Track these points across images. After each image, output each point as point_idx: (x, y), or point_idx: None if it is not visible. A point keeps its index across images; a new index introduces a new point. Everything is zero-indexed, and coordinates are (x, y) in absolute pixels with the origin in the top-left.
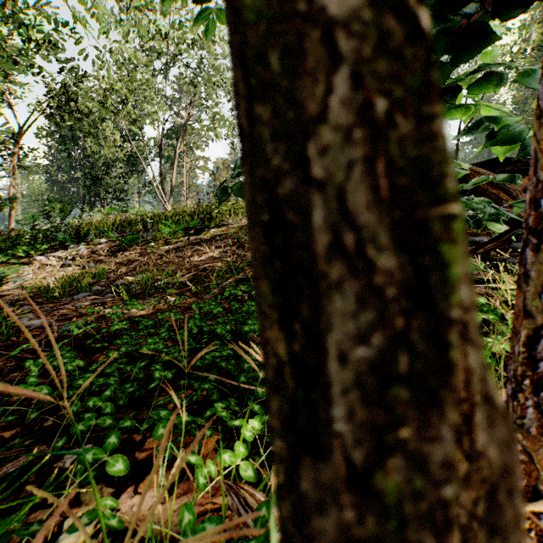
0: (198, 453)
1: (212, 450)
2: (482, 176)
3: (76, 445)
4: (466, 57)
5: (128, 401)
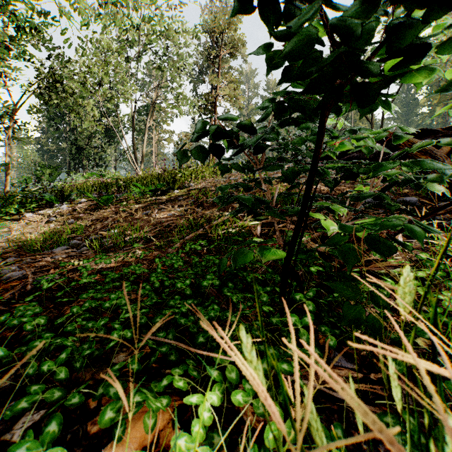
0: (153, 427)
1: (168, 421)
2: (425, 140)
3: (30, 410)
4: (432, 10)
5: (89, 358)
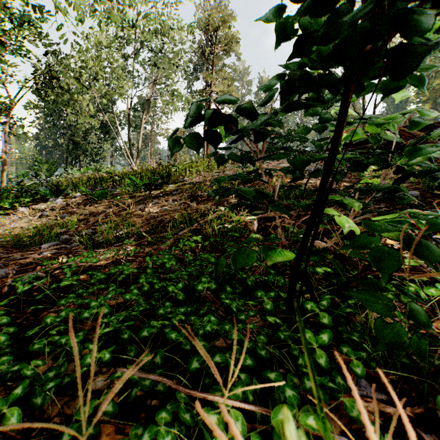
0: None
1: None
2: None
3: None
4: None
5: None
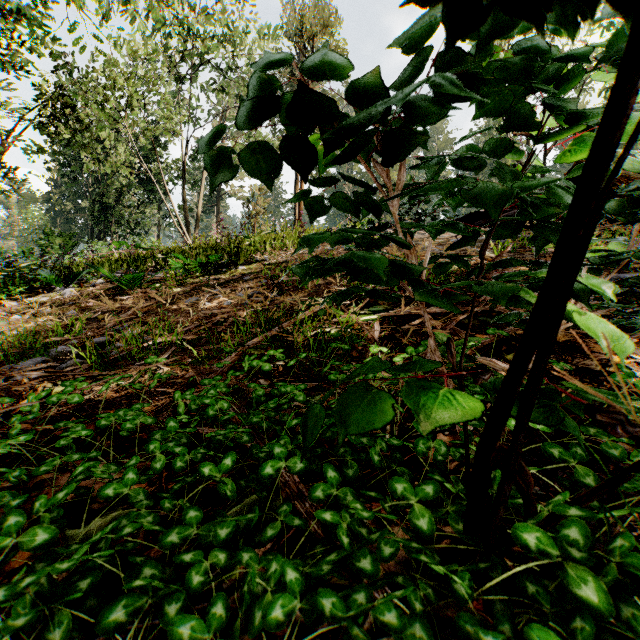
0: None
1: None
2: None
3: None
4: None
5: None
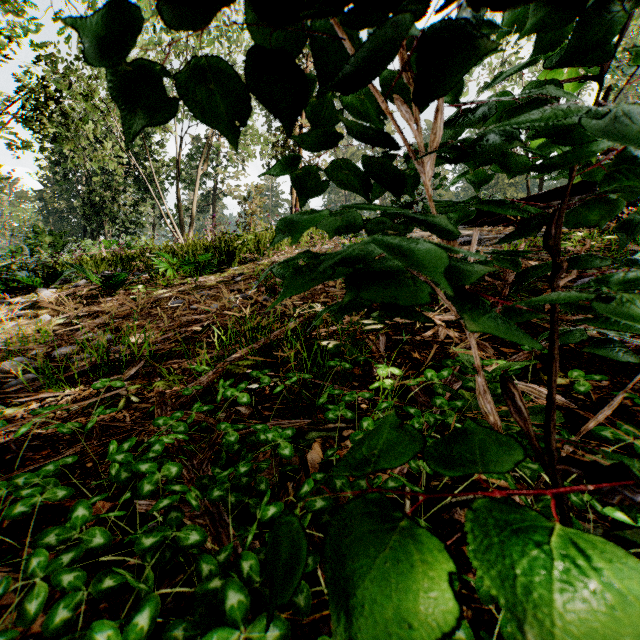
0: None
1: None
2: None
3: None
4: None
5: None
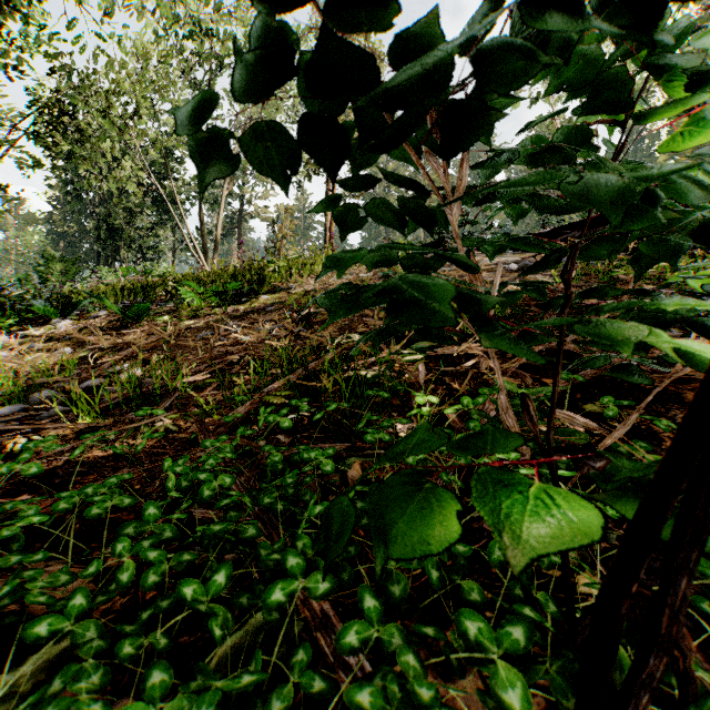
0: None
1: None
2: None
3: None
4: None
5: None
